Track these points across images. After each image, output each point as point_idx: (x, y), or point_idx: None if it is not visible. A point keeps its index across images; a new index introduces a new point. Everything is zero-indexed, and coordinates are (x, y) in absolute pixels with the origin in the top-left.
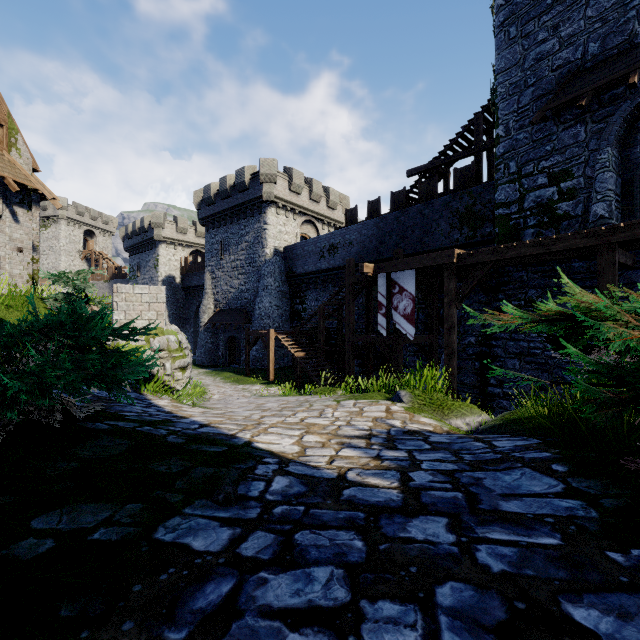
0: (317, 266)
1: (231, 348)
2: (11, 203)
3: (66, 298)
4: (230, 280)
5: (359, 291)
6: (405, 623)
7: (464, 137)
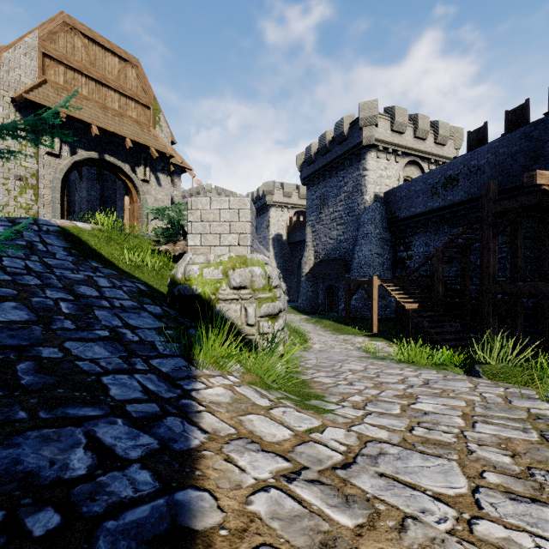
0: (427, 206)
1: (329, 297)
2: (156, 170)
3: (164, 232)
4: (329, 232)
5: (506, 223)
6: None
7: None
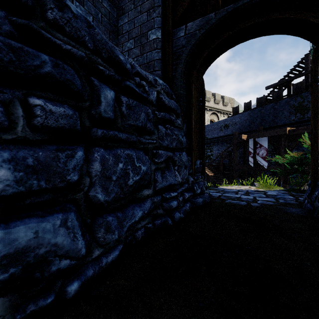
0: (218, 134)
1: None
2: None
3: None
4: None
5: (240, 146)
6: (244, 190)
7: (299, 66)
